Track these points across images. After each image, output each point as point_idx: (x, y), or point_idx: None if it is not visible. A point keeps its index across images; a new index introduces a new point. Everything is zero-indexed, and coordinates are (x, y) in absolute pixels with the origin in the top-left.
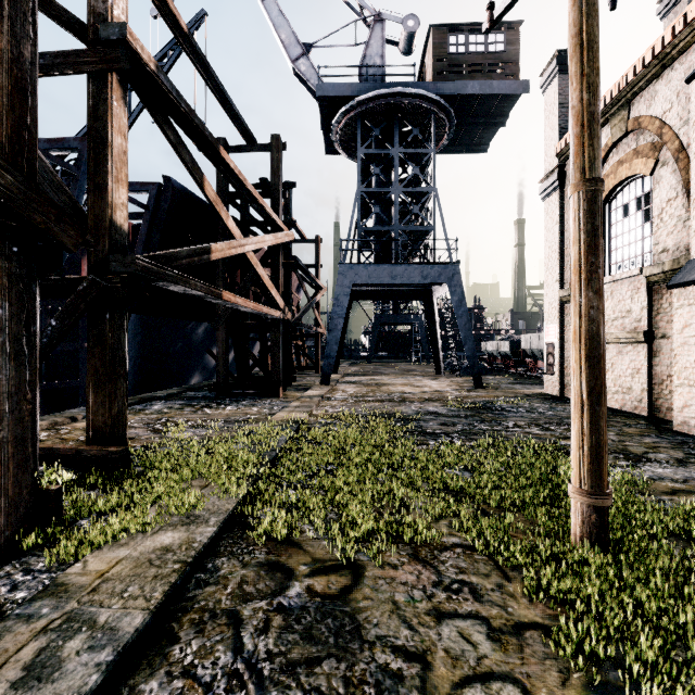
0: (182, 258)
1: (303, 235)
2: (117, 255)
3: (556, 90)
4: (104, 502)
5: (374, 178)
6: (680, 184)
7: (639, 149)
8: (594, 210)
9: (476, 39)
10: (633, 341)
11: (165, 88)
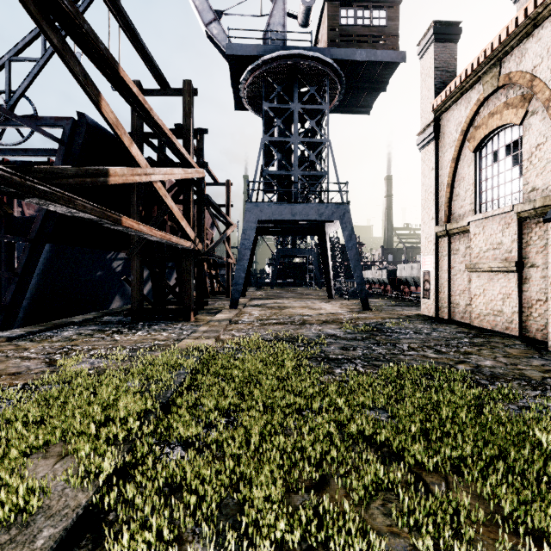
0: (69, 177)
1: (216, 179)
2: None
3: (432, 56)
4: None
5: (276, 130)
6: (549, 130)
7: (509, 101)
8: None
9: (363, 14)
10: (505, 270)
11: None
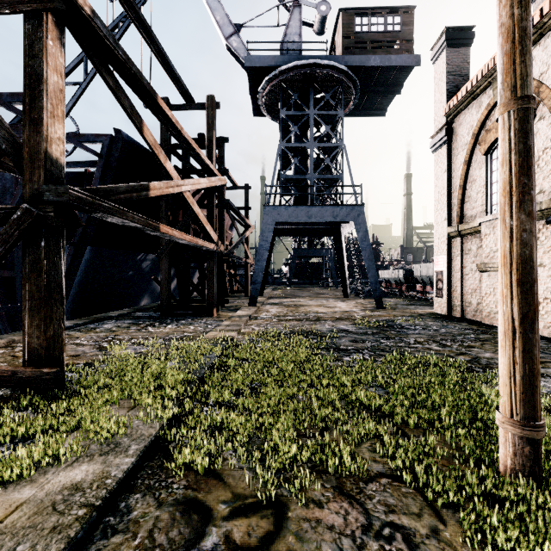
0: (121, 193)
1: (235, 183)
2: (50, 185)
3: (445, 61)
4: (29, 426)
5: (293, 135)
6: None
7: None
8: (526, 129)
9: (377, 21)
10: None
11: (102, 34)
